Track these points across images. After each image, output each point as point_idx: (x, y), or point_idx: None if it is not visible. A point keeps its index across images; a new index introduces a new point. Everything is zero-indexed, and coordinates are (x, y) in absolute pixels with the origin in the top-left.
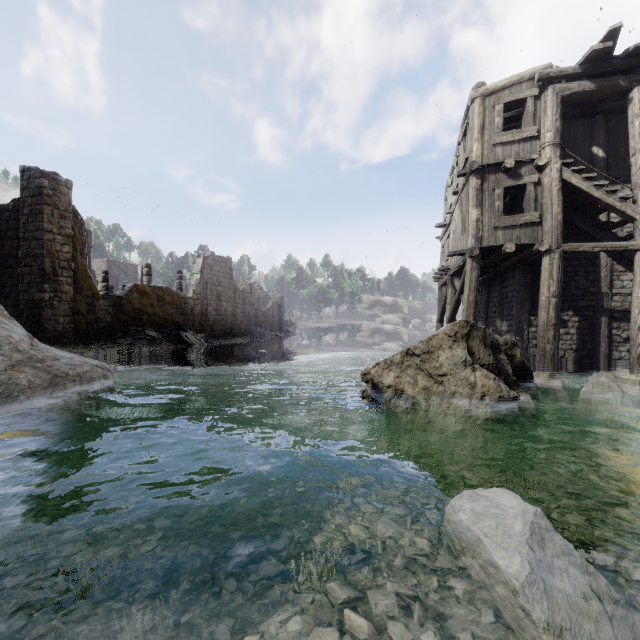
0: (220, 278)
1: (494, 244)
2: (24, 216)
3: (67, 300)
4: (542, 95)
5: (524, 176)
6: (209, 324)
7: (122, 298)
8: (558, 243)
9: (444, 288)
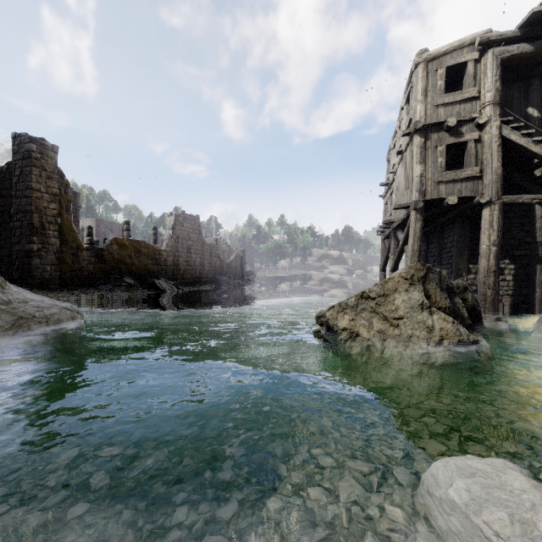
0: (190, 233)
1: (437, 197)
2: (16, 177)
3: (54, 251)
4: (482, 58)
5: (465, 134)
6: (180, 273)
7: (103, 250)
8: (498, 195)
9: (387, 241)
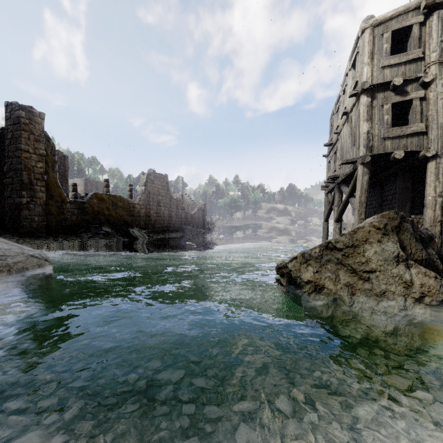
0: (159, 189)
1: (384, 152)
2: (8, 140)
3: (41, 204)
4: (427, 21)
5: (410, 92)
6: (151, 223)
7: (85, 203)
8: None
9: (329, 194)
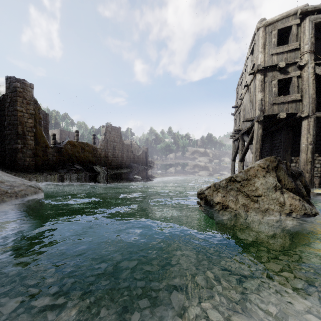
0: (115, 138)
1: (272, 113)
2: (7, 103)
3: (31, 148)
4: (302, 23)
5: (290, 72)
6: (109, 162)
7: (62, 148)
8: (313, 112)
9: (236, 142)
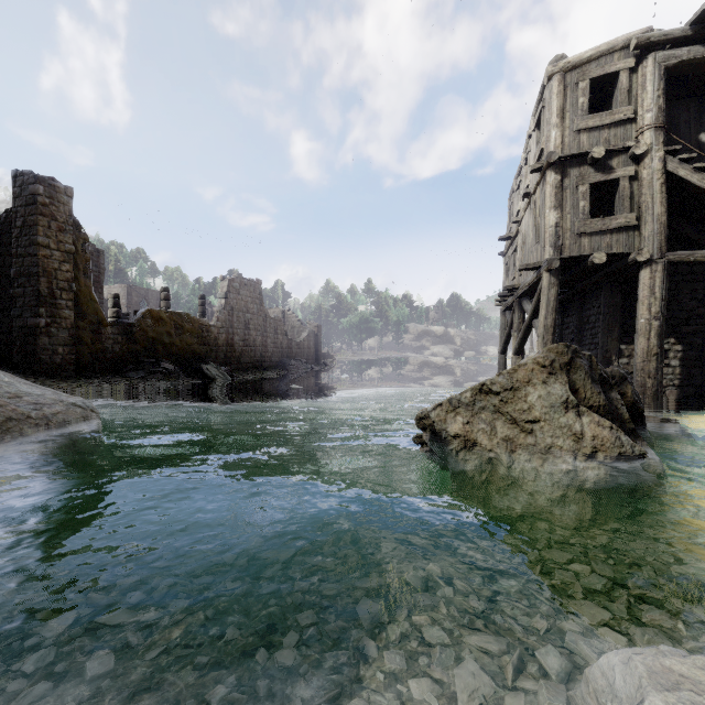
0: (248, 304)
1: (578, 254)
2: (17, 229)
3: (67, 327)
4: (639, 67)
5: (616, 169)
6: (235, 356)
7: (133, 325)
8: (661, 251)
9: (508, 313)
